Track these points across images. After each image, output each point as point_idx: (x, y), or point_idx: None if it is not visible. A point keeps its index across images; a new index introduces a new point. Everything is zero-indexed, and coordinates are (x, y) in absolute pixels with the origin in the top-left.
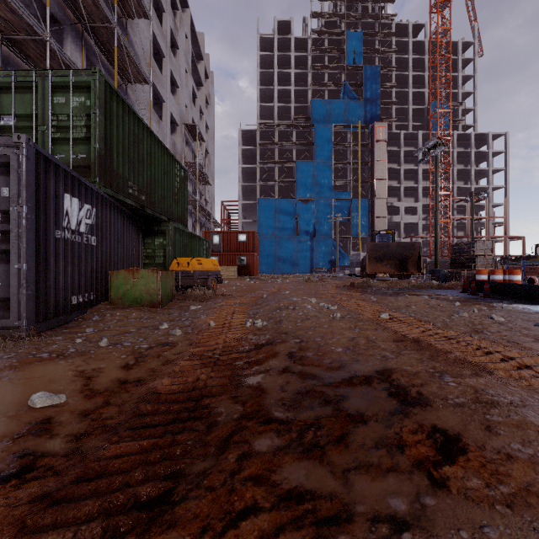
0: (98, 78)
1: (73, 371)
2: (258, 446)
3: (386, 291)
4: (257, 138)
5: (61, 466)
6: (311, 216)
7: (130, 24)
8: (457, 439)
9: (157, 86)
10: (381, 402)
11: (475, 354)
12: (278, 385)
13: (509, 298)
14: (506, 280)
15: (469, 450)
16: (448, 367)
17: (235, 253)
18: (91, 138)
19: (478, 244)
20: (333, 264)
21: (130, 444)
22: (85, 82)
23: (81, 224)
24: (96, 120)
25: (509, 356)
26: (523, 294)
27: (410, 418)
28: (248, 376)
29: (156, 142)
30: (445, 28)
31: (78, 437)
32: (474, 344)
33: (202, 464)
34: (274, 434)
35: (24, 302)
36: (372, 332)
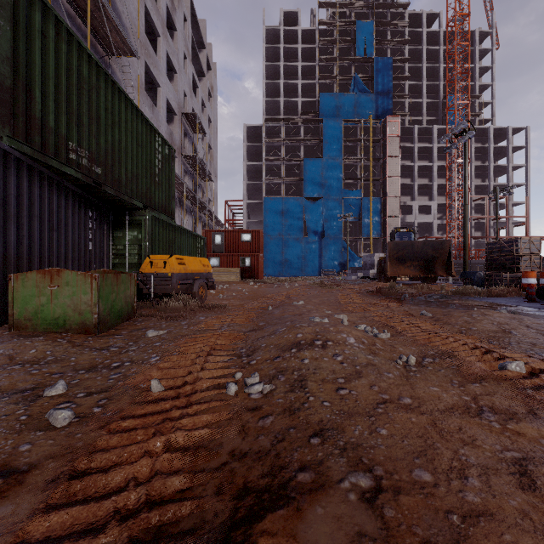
0: None
1: None
2: None
3: (425, 300)
4: (262, 134)
5: None
6: (319, 215)
7: None
8: None
9: (151, 67)
10: None
11: None
12: None
13: None
14: None
15: None
16: None
17: (238, 254)
18: None
19: (523, 242)
20: (342, 266)
21: None
22: None
23: None
24: None
25: None
26: None
27: None
28: None
29: (122, 99)
30: (464, 14)
31: None
32: None
33: None
34: None
35: None
36: (537, 426)
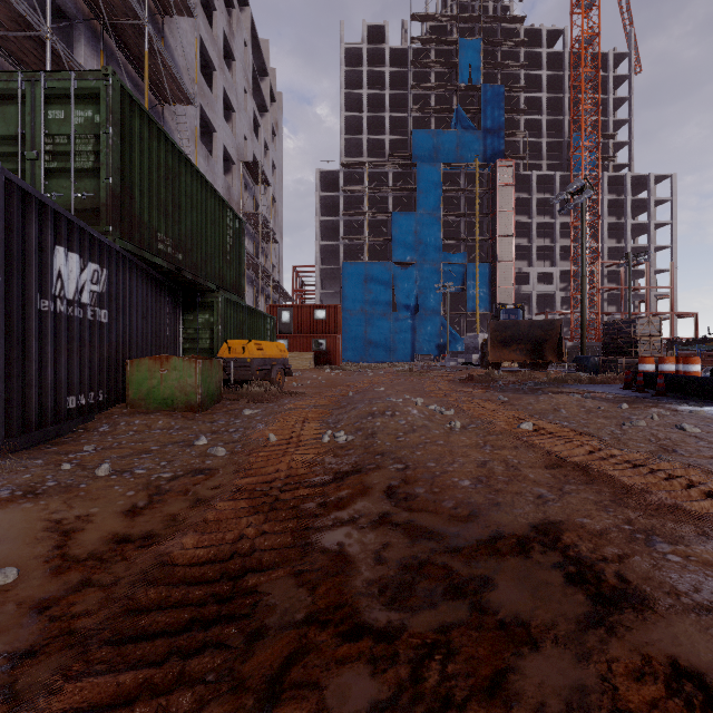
0: (111, 83)
1: (43, 522)
2: (335, 700)
3: (518, 387)
4: (340, 182)
5: None
6: (412, 285)
7: (169, 23)
8: None
9: (206, 109)
10: (557, 596)
11: (689, 496)
12: (371, 549)
13: (693, 397)
14: (680, 372)
15: None
16: (652, 520)
17: (311, 335)
18: (101, 169)
19: (641, 322)
20: (441, 349)
21: (100, 681)
22: (93, 88)
23: (83, 291)
24: (108, 143)
25: None
26: None
27: (621, 640)
28: (323, 531)
29: (198, 180)
30: (592, 34)
31: (16, 660)
32: (678, 474)
33: None
34: (365, 668)
35: None
36: (511, 451)
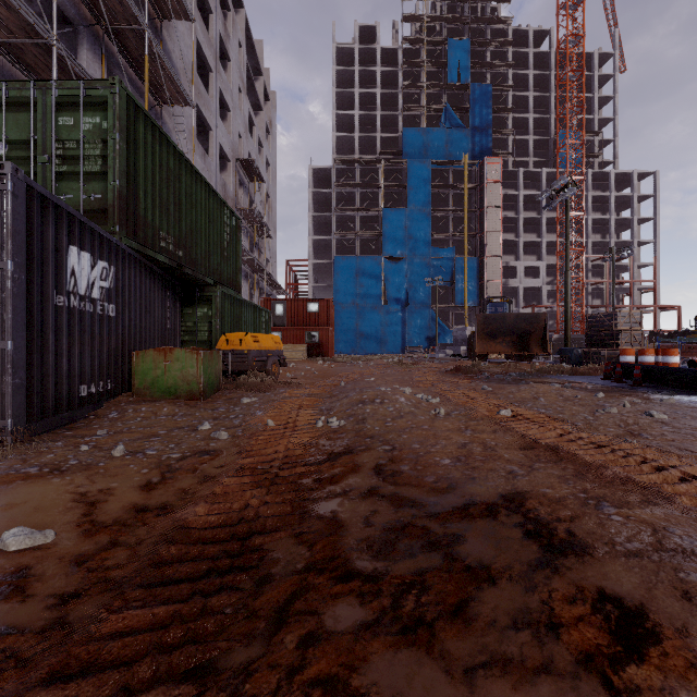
0: (118, 92)
1: (71, 494)
2: (331, 621)
3: (502, 378)
4: (332, 178)
5: (30, 651)
6: (402, 279)
7: (167, 27)
8: (641, 614)
9: (202, 109)
10: (515, 546)
11: (641, 471)
12: (361, 515)
13: (668, 387)
14: (659, 363)
15: (664, 637)
16: (605, 490)
17: (304, 328)
18: (109, 172)
19: (623, 316)
20: (431, 341)
21: (138, 613)
22: (101, 96)
23: (93, 287)
24: (115, 147)
25: (690, 474)
26: (687, 381)
27: (562, 576)
28: (319, 502)
29: (198, 180)
30: (577, 35)
31: (64, 599)
32: (636, 453)
33: (245, 651)
34: (355, 600)
35: (8, 395)
36: (490, 435)
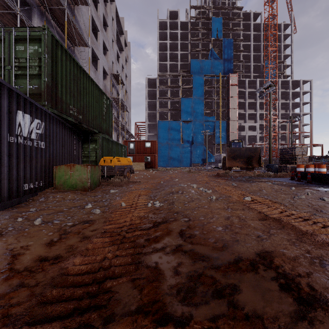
0: (46, 33)
1: (3, 250)
2: None
3: (240, 179)
4: (157, 83)
5: None
6: (190, 131)
7: (77, 9)
8: None
9: (94, 49)
10: (276, 298)
11: None
12: (172, 266)
13: (325, 184)
14: (316, 171)
15: None
16: (320, 251)
17: (143, 154)
18: (42, 74)
19: (298, 148)
20: (204, 161)
21: None
22: (38, 35)
23: (32, 133)
24: (45, 61)
25: None
26: None
27: None
28: (147, 255)
29: (90, 80)
30: (274, 14)
31: None
32: (328, 224)
33: None
34: None
35: None
36: (241, 211)
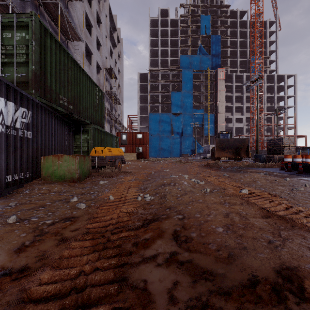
0: (34, 19)
1: None
2: None
3: (230, 169)
4: (148, 78)
5: None
6: (180, 123)
7: (71, 4)
8: None
9: (88, 44)
10: None
11: None
12: (166, 288)
13: None
14: (303, 162)
15: None
16: None
17: (135, 145)
18: (29, 62)
19: (285, 139)
20: (193, 151)
21: None
22: (25, 22)
23: (16, 122)
24: (33, 49)
25: None
26: None
27: None
28: (134, 268)
29: (81, 71)
30: (260, 12)
31: None
32: None
33: None
34: None
35: None
36: (240, 206)
